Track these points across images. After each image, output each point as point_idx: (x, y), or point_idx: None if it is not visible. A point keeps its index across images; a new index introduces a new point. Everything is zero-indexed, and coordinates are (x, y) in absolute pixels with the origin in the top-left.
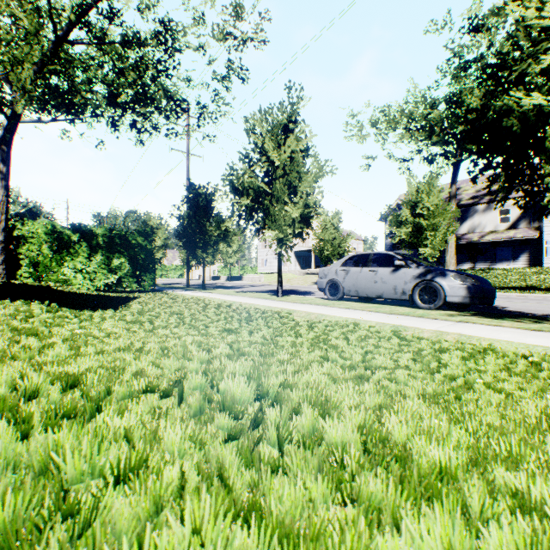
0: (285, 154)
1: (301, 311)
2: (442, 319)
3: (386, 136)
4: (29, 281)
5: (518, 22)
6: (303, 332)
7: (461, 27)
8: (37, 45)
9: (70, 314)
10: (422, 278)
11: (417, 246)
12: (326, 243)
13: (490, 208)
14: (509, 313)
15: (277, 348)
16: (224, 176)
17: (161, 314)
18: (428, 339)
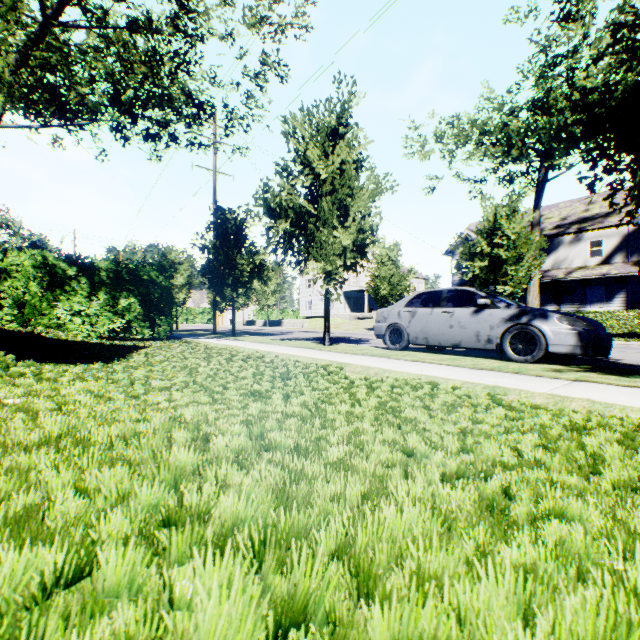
0: (334, 165)
1: (355, 365)
2: (549, 376)
3: (454, 152)
4: (12, 326)
5: (622, 6)
6: (362, 396)
7: (551, 13)
8: (18, 26)
9: (28, 371)
10: (515, 321)
11: (494, 283)
12: (383, 281)
13: (578, 239)
14: (628, 367)
15: (324, 426)
16: (257, 193)
17: (168, 369)
18: (546, 408)
